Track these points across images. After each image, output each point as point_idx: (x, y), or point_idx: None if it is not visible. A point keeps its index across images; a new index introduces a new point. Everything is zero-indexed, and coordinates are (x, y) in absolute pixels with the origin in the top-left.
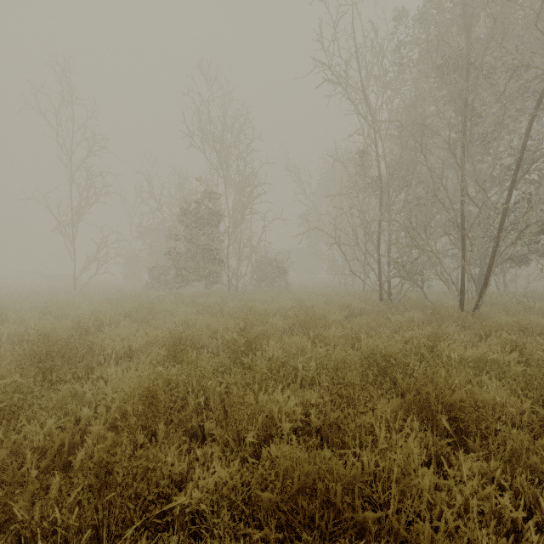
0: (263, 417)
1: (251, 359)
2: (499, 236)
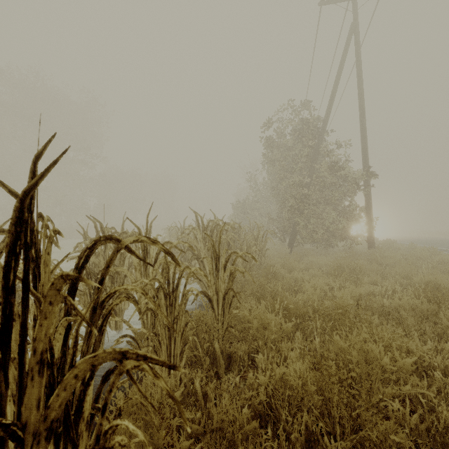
0: None
1: None
2: None
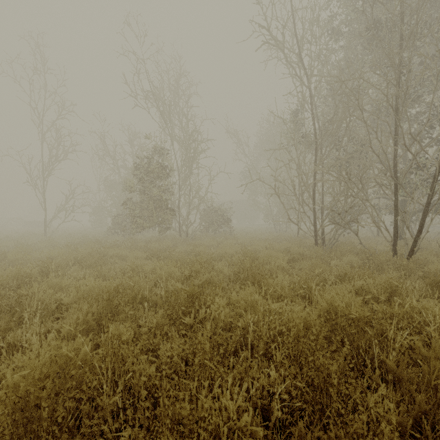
0: (203, 438)
1: (194, 315)
2: (434, 185)
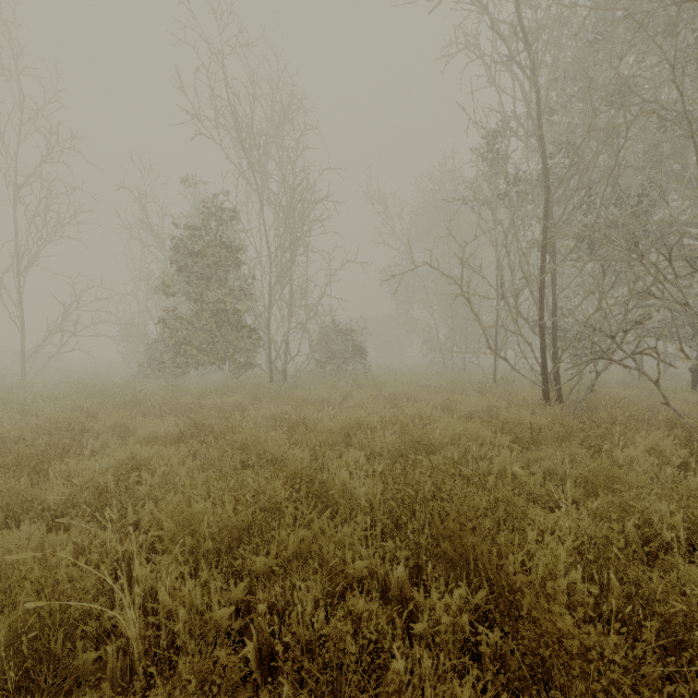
0: None
1: None
2: None
